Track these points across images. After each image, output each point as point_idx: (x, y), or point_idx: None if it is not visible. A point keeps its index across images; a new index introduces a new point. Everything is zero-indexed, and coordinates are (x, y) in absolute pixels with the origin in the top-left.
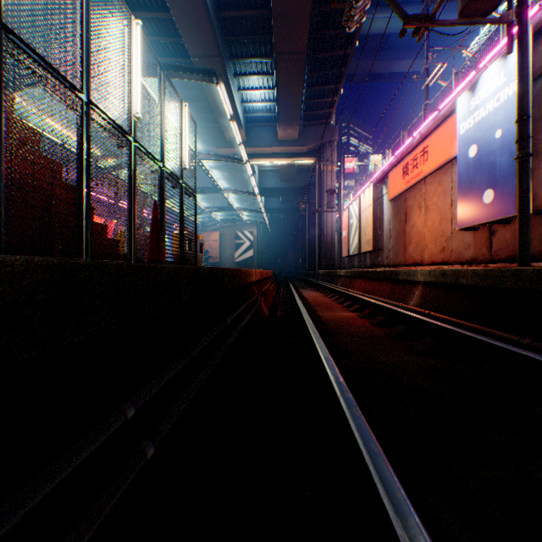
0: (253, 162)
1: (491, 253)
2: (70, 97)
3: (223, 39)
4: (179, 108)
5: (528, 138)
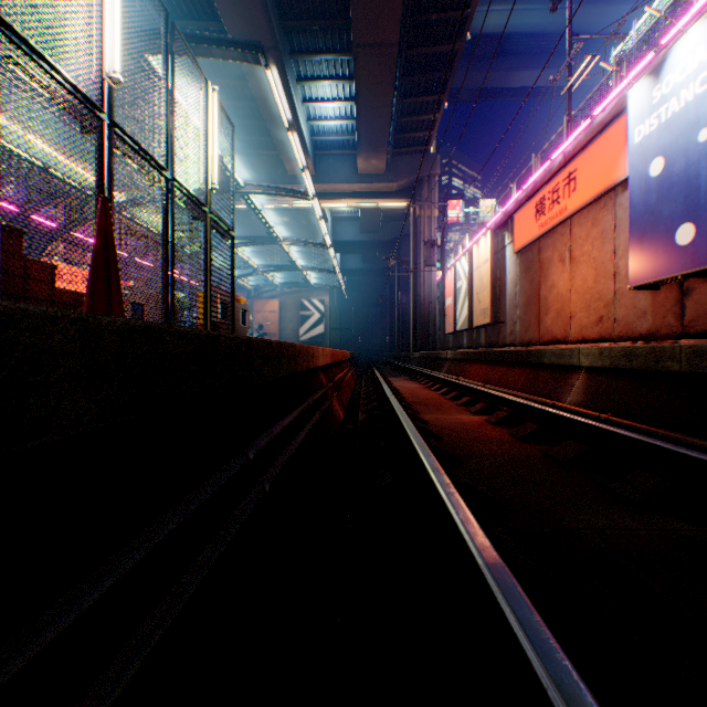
0: (324, 204)
1: (684, 323)
2: None
3: (281, 24)
4: (203, 94)
5: None
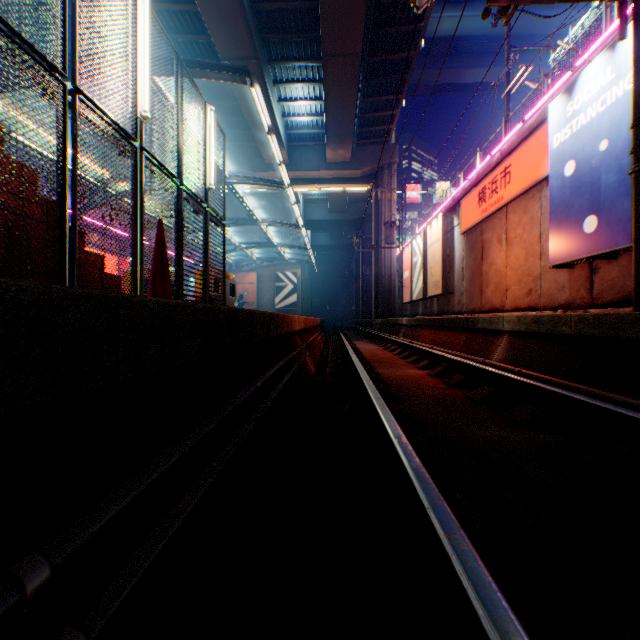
0: (297, 188)
1: (592, 296)
2: (46, 80)
3: (261, 37)
4: (202, 113)
5: None
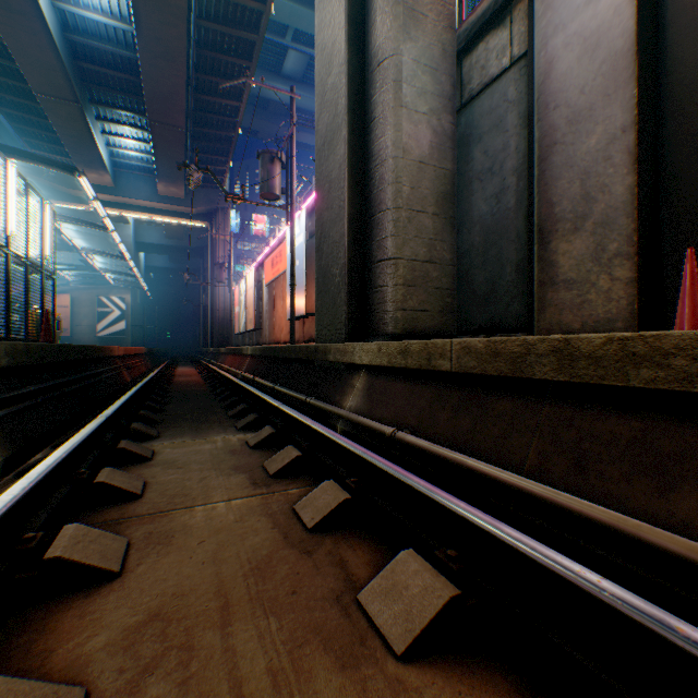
0: (126, 213)
1: (304, 336)
2: None
3: (83, 84)
4: (40, 205)
5: (294, 276)
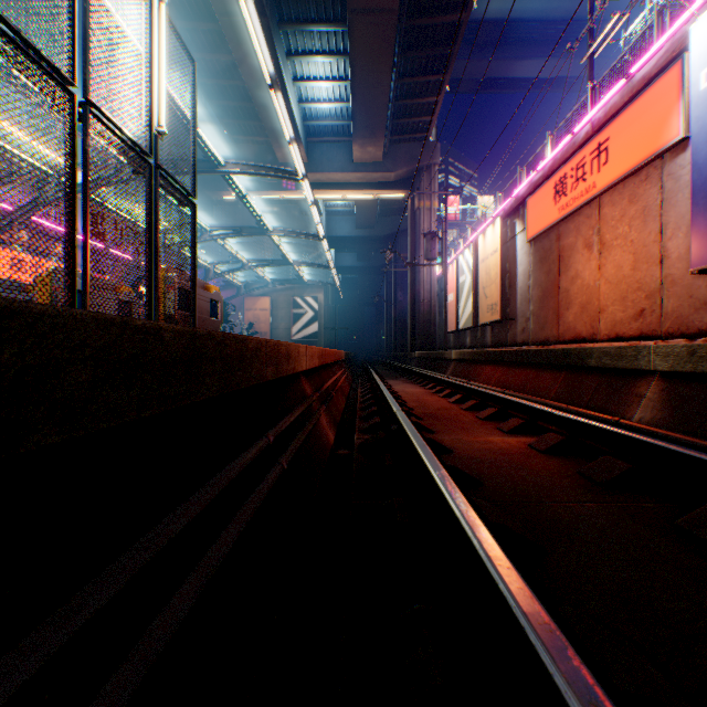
0: (318, 195)
1: None
2: None
3: None
4: (146, 6)
5: None
